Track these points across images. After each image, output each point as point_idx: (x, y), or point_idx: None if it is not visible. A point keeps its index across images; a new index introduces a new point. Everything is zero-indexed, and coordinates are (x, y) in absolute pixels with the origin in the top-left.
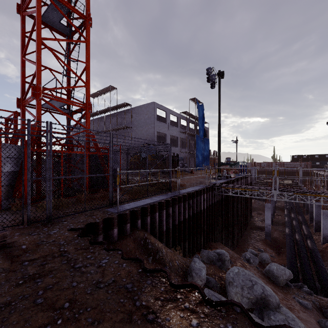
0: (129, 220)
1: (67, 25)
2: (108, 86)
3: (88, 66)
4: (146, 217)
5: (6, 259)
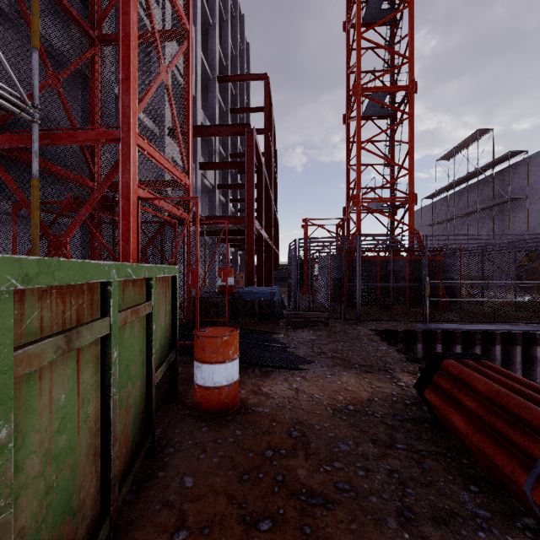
0: (439, 340)
1: (390, 102)
2: (474, 133)
3: (412, 147)
4: (472, 346)
5: (329, 331)
